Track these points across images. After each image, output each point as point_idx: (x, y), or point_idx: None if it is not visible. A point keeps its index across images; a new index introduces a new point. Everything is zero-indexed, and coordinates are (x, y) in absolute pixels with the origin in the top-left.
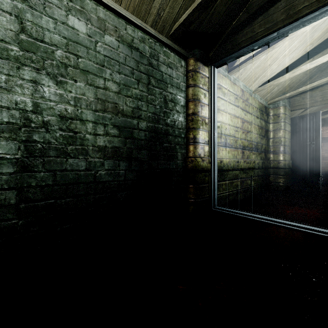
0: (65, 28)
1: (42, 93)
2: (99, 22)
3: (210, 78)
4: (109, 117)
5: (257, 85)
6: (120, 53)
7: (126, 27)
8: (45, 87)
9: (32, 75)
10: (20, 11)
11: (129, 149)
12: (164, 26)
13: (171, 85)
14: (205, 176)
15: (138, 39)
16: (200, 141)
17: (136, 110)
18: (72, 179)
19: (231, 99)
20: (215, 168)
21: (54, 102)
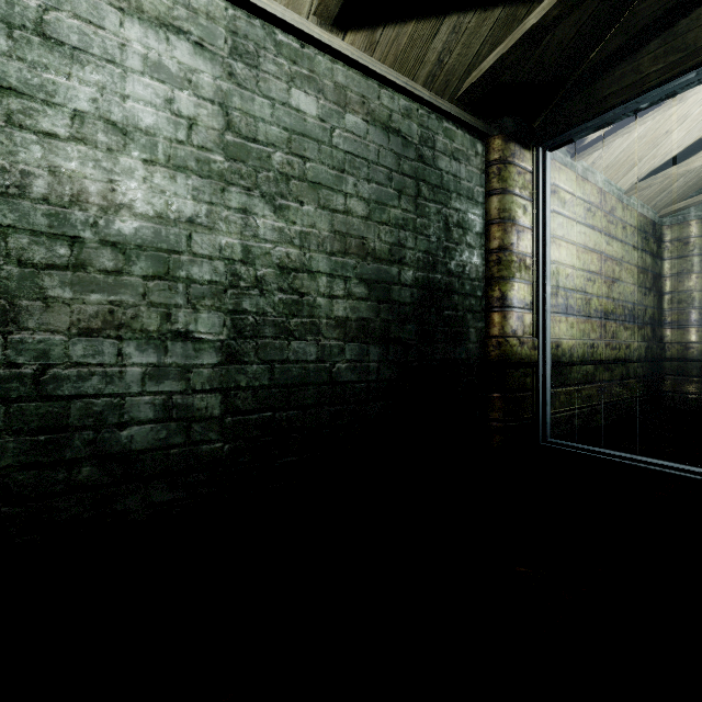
0: (286, 112)
1: (255, 228)
2: (336, 92)
3: (535, 174)
4: (352, 264)
5: (634, 177)
6: (369, 144)
7: (379, 93)
8: (259, 218)
9: (241, 199)
10: (225, 94)
11: (385, 322)
12: (447, 82)
13: (457, 194)
14: (525, 376)
15: (400, 113)
16: (516, 303)
17: (396, 248)
18: (296, 377)
19: (579, 213)
20: (547, 359)
21: (270, 244)
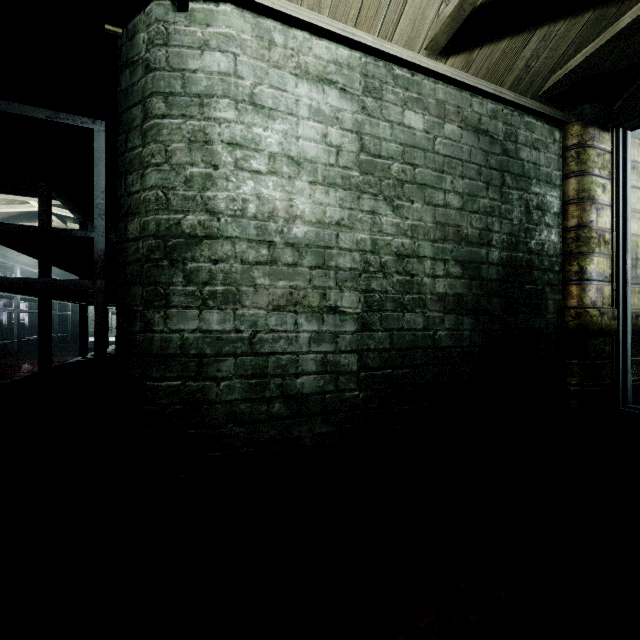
0: (401, 130)
1: (379, 225)
2: (437, 107)
3: (614, 153)
4: (450, 249)
5: None
6: (463, 146)
7: (471, 102)
8: (382, 217)
9: (370, 203)
10: (359, 124)
11: (476, 296)
12: (531, 83)
13: (537, 180)
14: (604, 344)
15: (487, 116)
16: (595, 276)
17: (484, 232)
18: (408, 342)
19: None
20: (627, 328)
21: (390, 236)
